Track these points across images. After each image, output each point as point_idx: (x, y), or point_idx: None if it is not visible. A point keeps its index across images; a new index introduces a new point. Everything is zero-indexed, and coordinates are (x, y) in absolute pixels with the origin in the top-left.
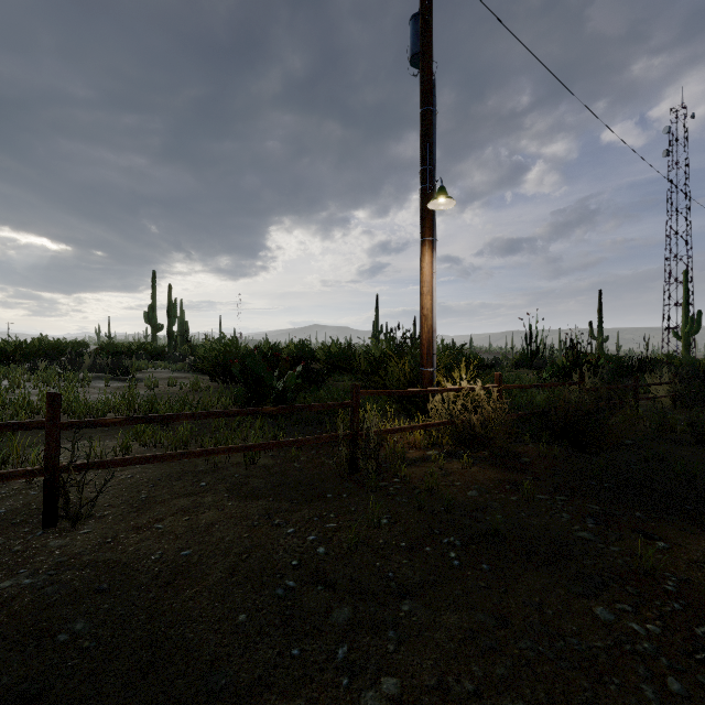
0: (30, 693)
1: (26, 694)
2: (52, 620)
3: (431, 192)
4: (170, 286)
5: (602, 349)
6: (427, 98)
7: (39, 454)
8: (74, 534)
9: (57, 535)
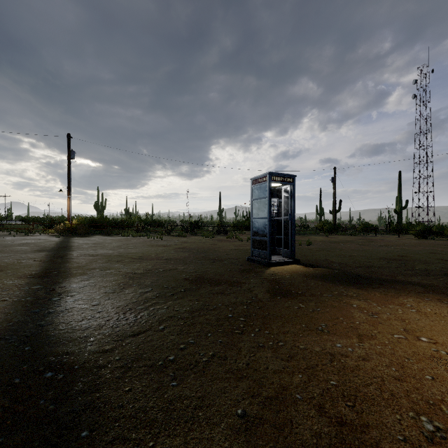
0: None
1: None
2: None
3: (69, 187)
4: (102, 193)
5: (321, 220)
6: (68, 169)
7: None
8: None
9: None
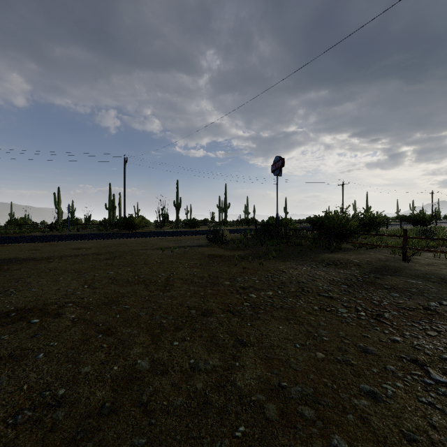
0: (378, 268)
1: (378, 268)
2: (388, 266)
3: None
4: None
5: None
6: None
7: (401, 243)
8: (406, 263)
9: (403, 263)
